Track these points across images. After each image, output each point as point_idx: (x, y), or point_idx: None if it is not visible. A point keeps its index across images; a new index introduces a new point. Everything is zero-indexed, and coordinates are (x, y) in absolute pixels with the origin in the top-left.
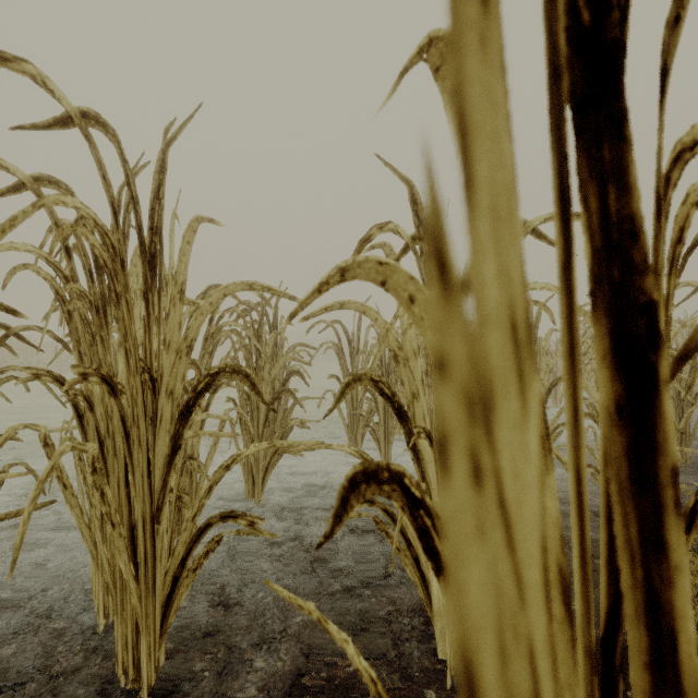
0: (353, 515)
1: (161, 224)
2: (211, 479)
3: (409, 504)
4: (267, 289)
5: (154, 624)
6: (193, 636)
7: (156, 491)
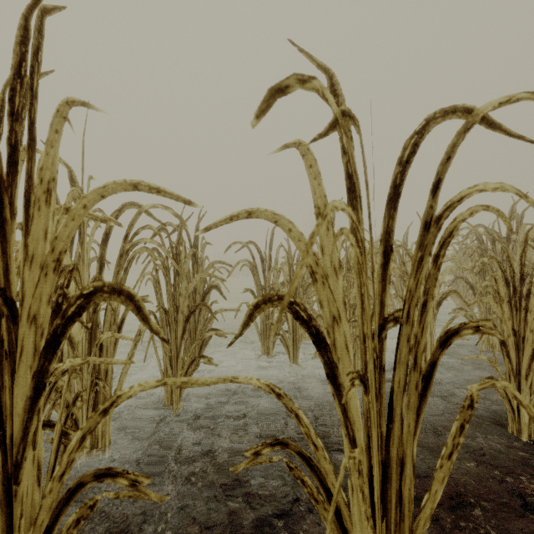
0: (263, 459)
1: (33, 114)
2: (83, 427)
3: None
4: (156, 190)
5: None
6: None
7: (14, 442)
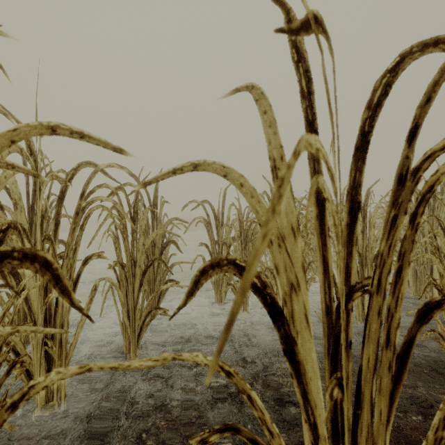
0: None
1: None
2: None
3: None
4: (78, 134)
5: None
6: None
7: None
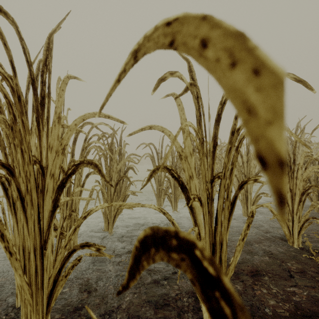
0: None
1: (49, 81)
2: (75, 224)
3: (200, 278)
4: (108, 116)
5: (42, 307)
6: (69, 309)
7: (44, 231)
